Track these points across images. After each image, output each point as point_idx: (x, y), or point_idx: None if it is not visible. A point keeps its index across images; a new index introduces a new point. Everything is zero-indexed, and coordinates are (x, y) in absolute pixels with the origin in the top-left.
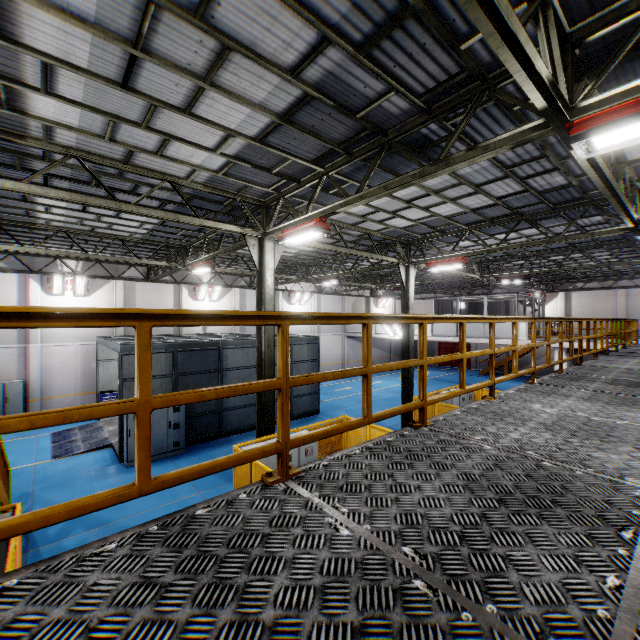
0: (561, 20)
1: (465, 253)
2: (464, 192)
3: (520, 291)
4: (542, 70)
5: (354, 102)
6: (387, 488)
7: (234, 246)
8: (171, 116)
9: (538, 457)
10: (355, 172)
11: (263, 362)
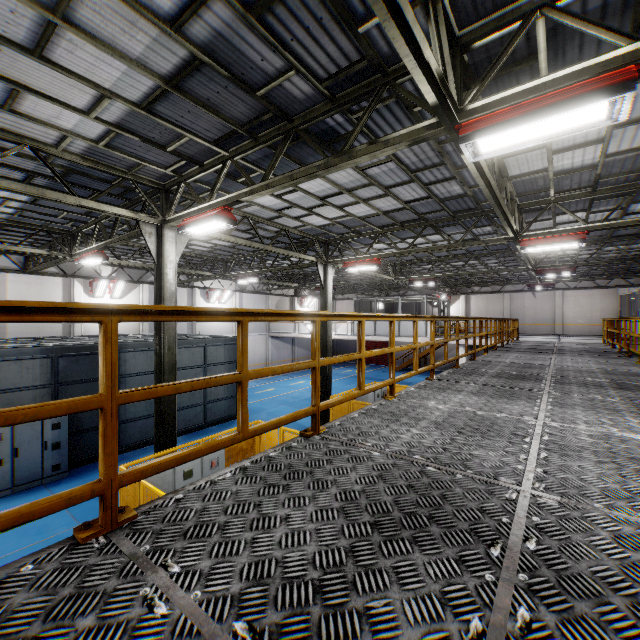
0: (451, 20)
1: (379, 255)
2: (375, 193)
3: (430, 293)
4: (431, 61)
5: (252, 76)
6: (247, 525)
7: (130, 234)
8: (16, 57)
9: (424, 461)
10: (264, 160)
11: (162, 367)
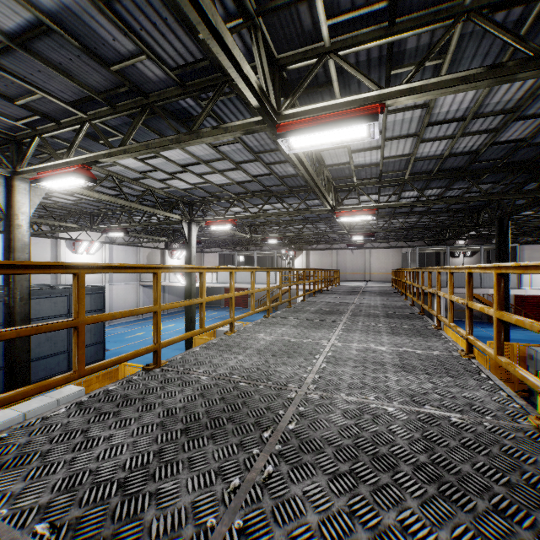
0: (270, 45)
1: (235, 216)
2: (228, 166)
3: (280, 249)
4: (251, 74)
5: (105, 52)
6: (70, 448)
7: None
8: None
9: (239, 379)
10: (124, 127)
11: (13, 317)
